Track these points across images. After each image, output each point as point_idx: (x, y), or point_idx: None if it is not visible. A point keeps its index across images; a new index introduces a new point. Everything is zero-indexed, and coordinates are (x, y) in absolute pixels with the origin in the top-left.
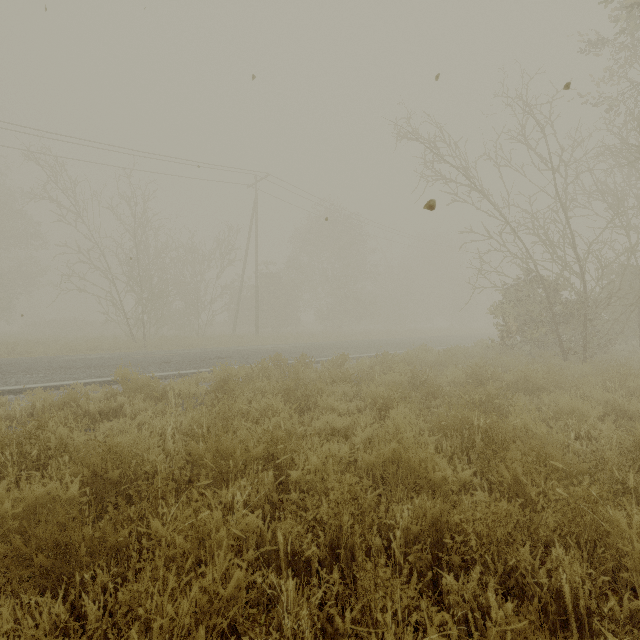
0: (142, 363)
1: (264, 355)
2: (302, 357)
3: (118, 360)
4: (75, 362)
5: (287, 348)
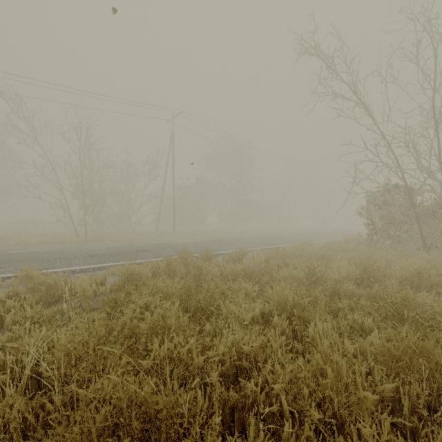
0: (70, 256)
1: (176, 249)
2: (206, 252)
3: (52, 254)
4: (13, 256)
5: (195, 242)
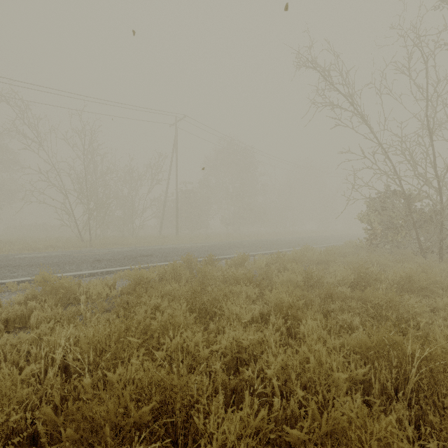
0: (78, 261)
1: (180, 253)
2: (209, 257)
3: (60, 258)
4: (23, 260)
5: (198, 247)
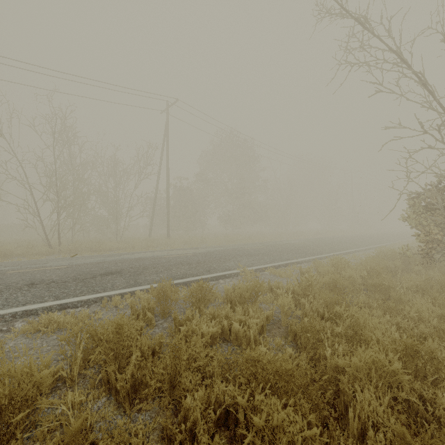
0: None
1: (161, 268)
2: (198, 287)
3: None
4: None
5: (189, 255)
